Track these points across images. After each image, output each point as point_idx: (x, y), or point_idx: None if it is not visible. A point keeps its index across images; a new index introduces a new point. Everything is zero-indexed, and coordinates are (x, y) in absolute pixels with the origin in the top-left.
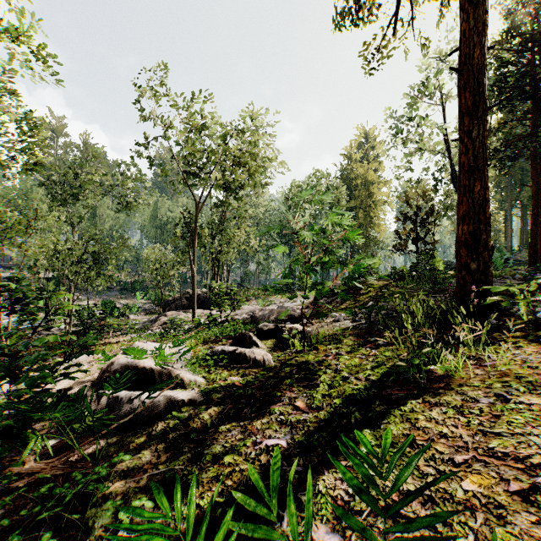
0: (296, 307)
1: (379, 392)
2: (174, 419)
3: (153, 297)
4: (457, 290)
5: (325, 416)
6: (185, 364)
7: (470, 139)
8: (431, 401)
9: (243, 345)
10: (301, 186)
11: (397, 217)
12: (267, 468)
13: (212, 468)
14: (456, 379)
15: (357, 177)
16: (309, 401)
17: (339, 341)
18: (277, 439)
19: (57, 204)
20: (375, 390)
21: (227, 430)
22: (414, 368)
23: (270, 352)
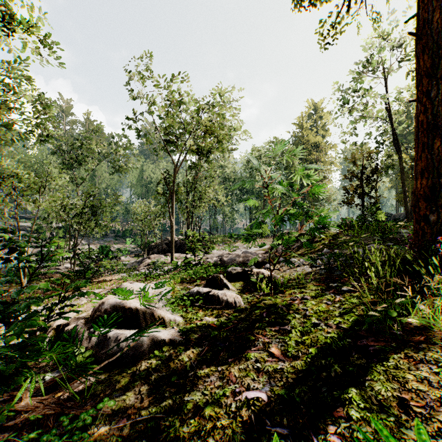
0: (257, 252)
1: (353, 342)
2: (156, 359)
3: (139, 243)
4: (415, 240)
5: (303, 366)
6: (165, 304)
7: (428, 99)
8: (415, 356)
9: (215, 286)
10: (260, 150)
11: (345, 175)
12: (250, 426)
13: (193, 421)
14: (435, 333)
15: (307, 142)
16: (283, 347)
17: (302, 285)
18: (257, 390)
19: (65, 169)
20: (350, 340)
21: (206, 375)
22: (389, 319)
23: (239, 294)
